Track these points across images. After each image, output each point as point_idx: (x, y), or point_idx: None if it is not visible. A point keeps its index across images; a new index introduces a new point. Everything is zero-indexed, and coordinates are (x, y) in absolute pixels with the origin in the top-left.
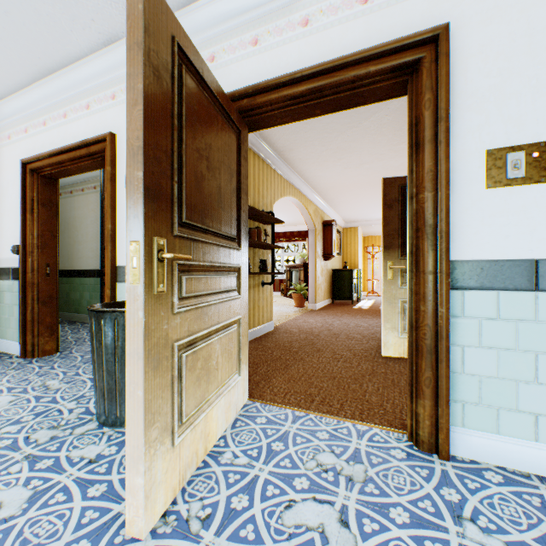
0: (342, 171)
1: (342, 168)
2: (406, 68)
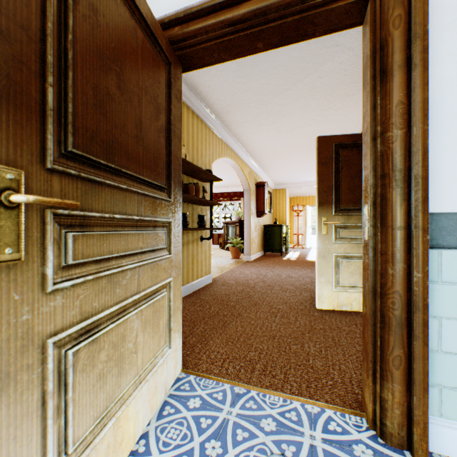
0: (275, 136)
1: (275, 132)
2: None
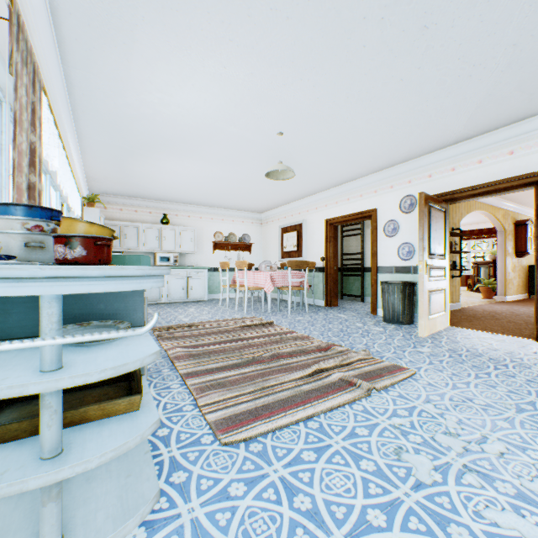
0: None
1: None
2: (531, 184)
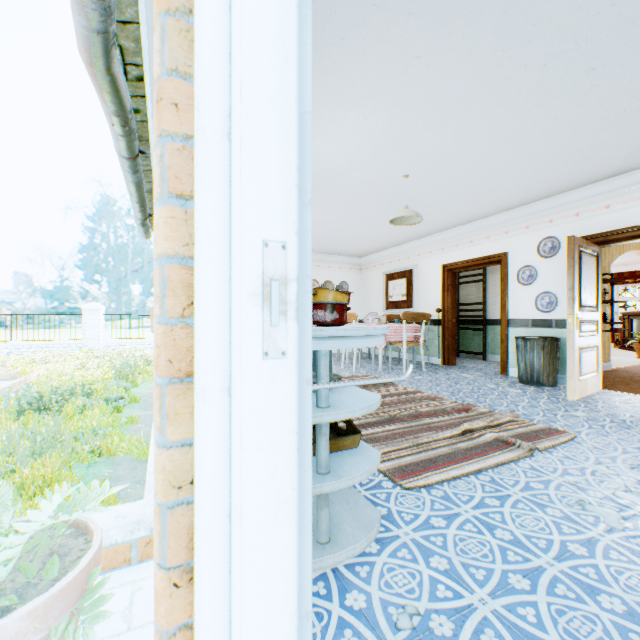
0: None
1: None
2: None
